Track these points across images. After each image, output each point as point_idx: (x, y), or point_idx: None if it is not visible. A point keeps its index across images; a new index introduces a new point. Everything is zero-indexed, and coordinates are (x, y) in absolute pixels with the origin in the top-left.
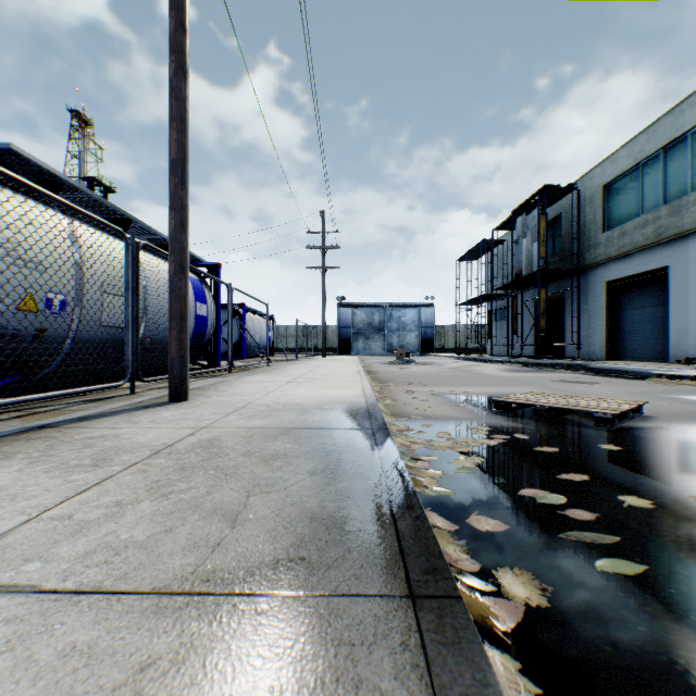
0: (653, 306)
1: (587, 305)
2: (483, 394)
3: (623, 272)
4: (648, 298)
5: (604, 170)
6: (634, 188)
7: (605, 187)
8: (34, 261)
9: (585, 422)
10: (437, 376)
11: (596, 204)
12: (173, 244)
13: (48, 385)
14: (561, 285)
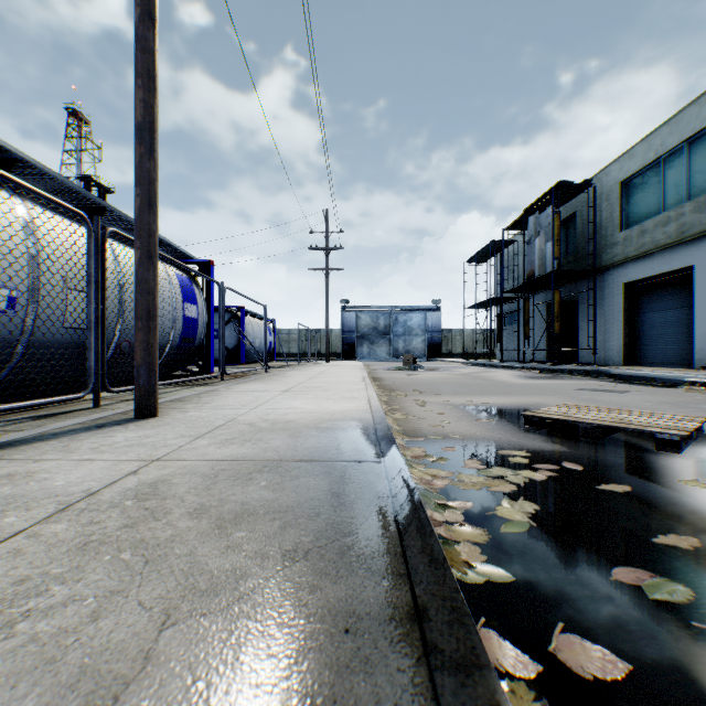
0: (675, 308)
1: (604, 307)
2: (505, 405)
3: (643, 273)
4: (670, 300)
5: (621, 165)
6: (655, 184)
7: (623, 184)
8: None
9: (641, 443)
10: (449, 384)
11: (613, 202)
12: (138, 226)
13: (8, 395)
14: (575, 287)
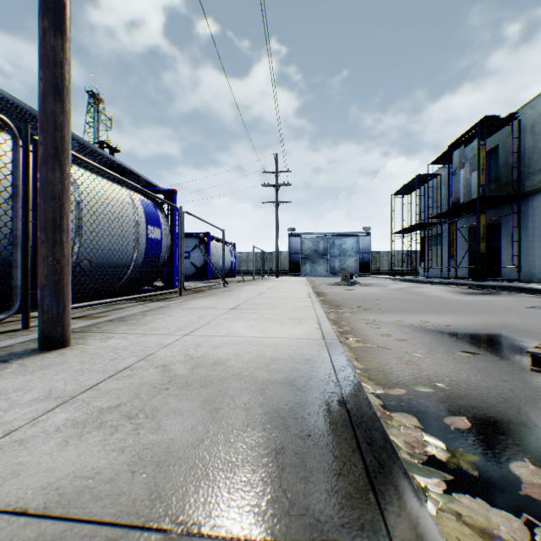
0: None
1: (527, 229)
2: (468, 328)
3: None
4: None
5: None
6: None
7: None
8: None
9: None
10: (390, 299)
11: (538, 132)
12: (41, 117)
13: None
14: (497, 212)
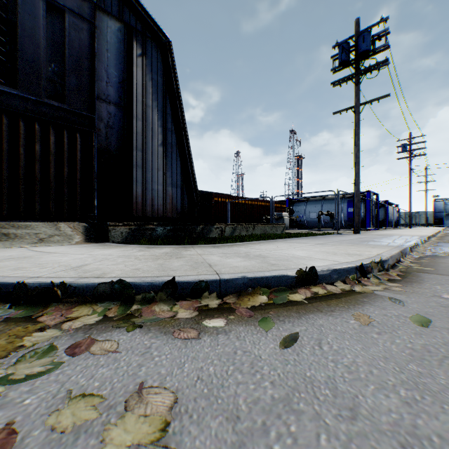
0: None
1: None
2: None
3: None
4: None
5: None
6: None
7: None
8: (389, 213)
9: None
10: None
11: None
12: (409, 211)
13: None
14: None
